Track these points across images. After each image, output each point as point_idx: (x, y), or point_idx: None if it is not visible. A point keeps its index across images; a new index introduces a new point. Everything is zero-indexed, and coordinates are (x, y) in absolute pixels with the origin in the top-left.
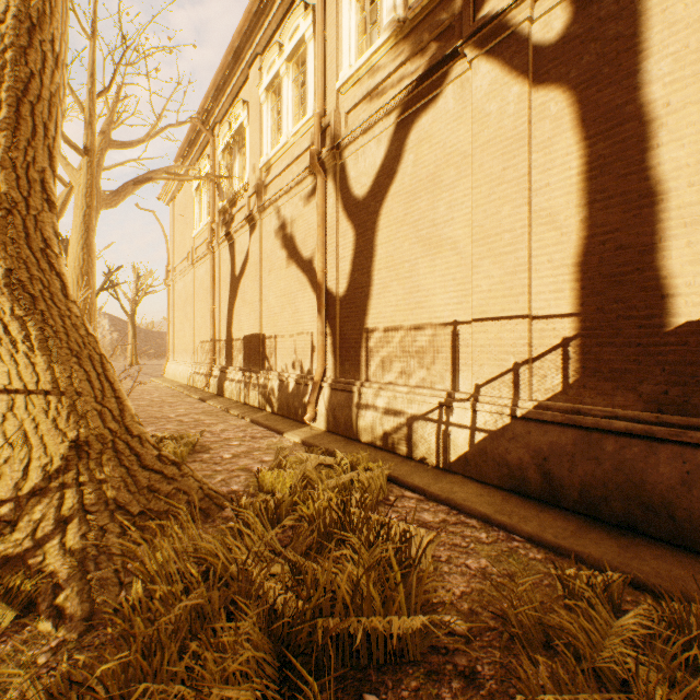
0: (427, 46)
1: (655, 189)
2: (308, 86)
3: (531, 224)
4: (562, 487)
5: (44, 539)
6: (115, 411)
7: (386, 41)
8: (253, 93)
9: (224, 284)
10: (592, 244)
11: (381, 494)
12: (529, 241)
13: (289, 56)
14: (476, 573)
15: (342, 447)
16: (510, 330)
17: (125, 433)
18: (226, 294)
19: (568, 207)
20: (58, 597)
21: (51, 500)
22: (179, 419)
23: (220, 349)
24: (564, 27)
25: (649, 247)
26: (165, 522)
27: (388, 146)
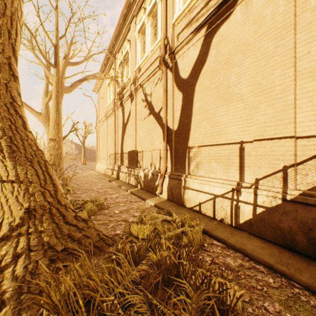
0: None
1: None
2: (158, 26)
3: (295, 79)
4: None
5: (5, 267)
6: (52, 191)
7: None
8: (132, 35)
9: (120, 127)
10: None
11: (199, 242)
12: (295, 89)
13: (149, 13)
14: None
15: (176, 210)
16: (280, 146)
17: (57, 203)
18: (120, 132)
19: None
20: (1, 311)
21: (12, 243)
22: (98, 190)
23: (118, 157)
24: None
25: None
26: (69, 263)
27: (200, 48)
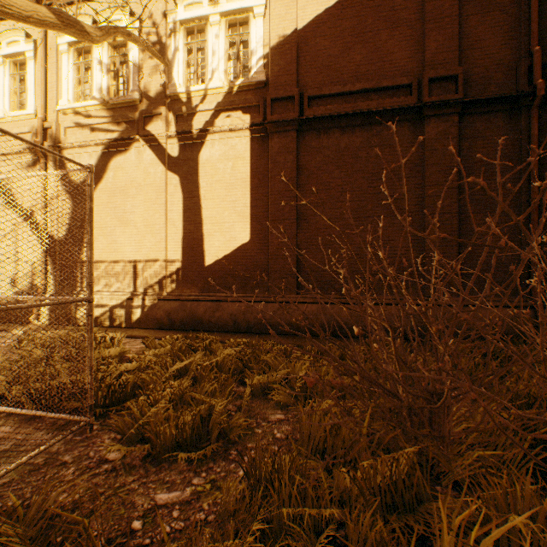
0: (121, 122)
1: (202, 222)
2: (29, 89)
3: (167, 223)
4: (175, 322)
5: None
6: None
7: (96, 105)
8: None
9: None
10: (186, 236)
11: None
12: (166, 230)
13: (7, 55)
14: (140, 348)
15: None
16: (159, 265)
17: None
18: None
19: (179, 220)
20: None
21: None
22: None
23: None
24: (178, 154)
25: (201, 240)
26: None
27: (98, 161)
